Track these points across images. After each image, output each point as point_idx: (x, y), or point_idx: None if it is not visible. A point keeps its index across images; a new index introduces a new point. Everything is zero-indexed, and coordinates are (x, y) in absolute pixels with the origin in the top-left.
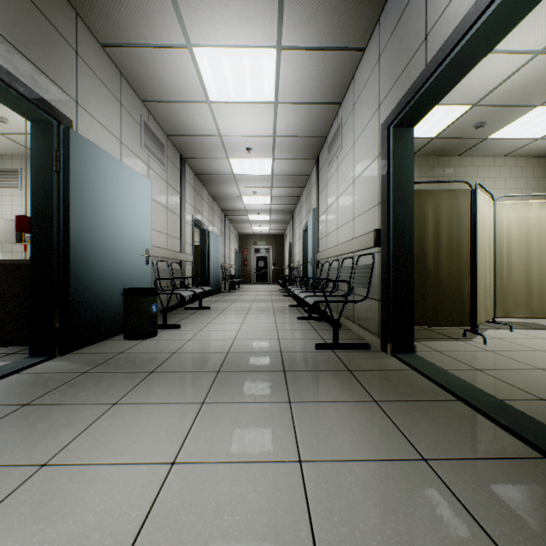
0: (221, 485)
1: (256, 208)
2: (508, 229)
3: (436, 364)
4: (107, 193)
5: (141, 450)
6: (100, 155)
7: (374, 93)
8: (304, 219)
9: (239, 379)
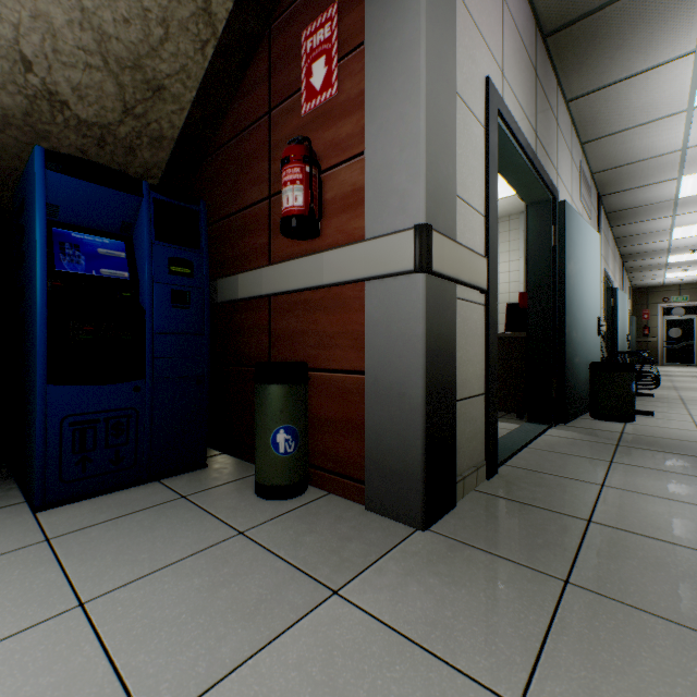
0: None
1: (692, 243)
2: None
3: None
4: (579, 258)
5: None
6: (575, 220)
7: None
8: None
9: None
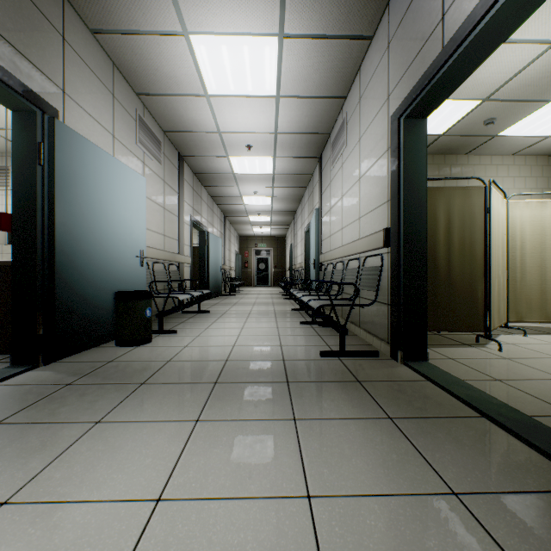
0: (214, 530)
1: (257, 209)
2: (521, 229)
3: (451, 374)
4: (98, 189)
5: (121, 482)
6: (89, 149)
7: (383, 83)
8: (306, 220)
9: (238, 391)
